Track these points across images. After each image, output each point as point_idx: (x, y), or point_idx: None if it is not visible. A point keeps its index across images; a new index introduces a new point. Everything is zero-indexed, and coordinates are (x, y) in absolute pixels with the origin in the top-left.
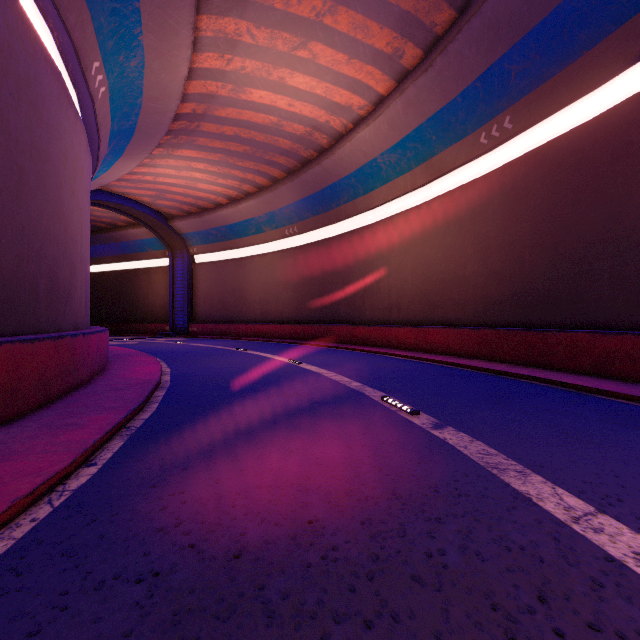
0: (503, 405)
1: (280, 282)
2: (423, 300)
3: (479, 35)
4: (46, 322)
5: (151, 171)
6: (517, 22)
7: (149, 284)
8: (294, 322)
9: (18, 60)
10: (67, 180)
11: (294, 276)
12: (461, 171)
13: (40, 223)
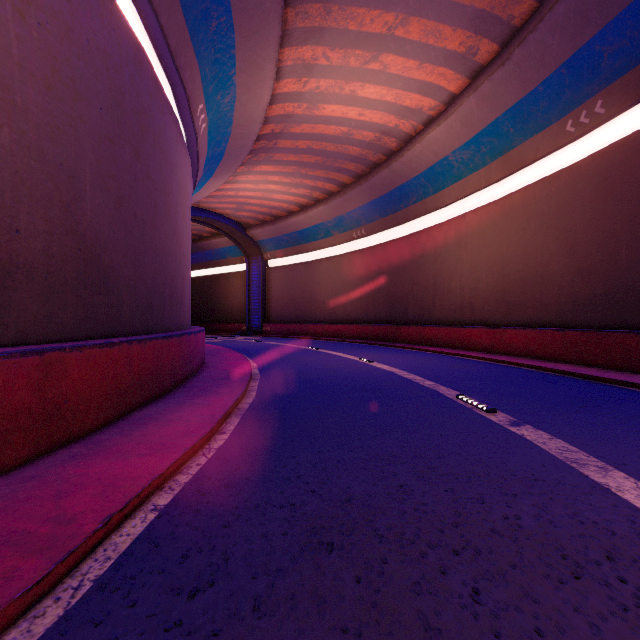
0: (589, 409)
1: (348, 283)
2: (499, 300)
3: (564, 21)
4: (169, 323)
5: (233, 187)
6: (610, 1)
7: (229, 288)
8: (362, 322)
9: (154, 118)
10: (180, 206)
11: (362, 277)
12: (543, 162)
13: (166, 244)
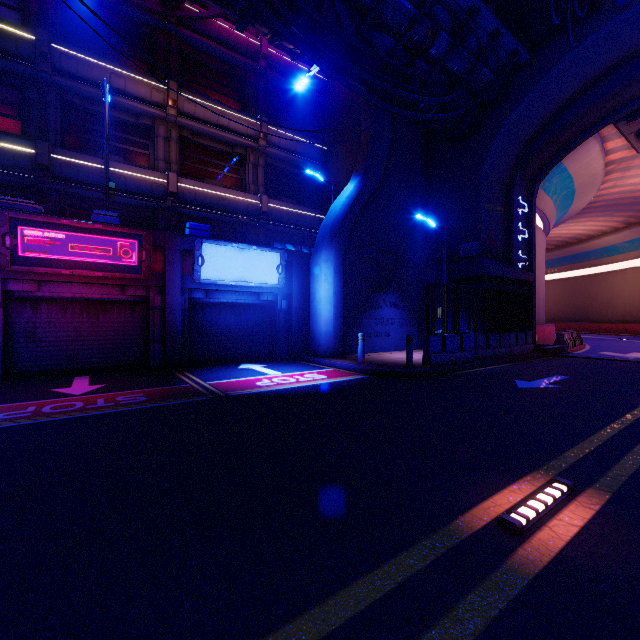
0: None
1: None
2: None
3: None
4: None
5: None
6: None
7: None
8: (554, 321)
9: None
10: None
11: (554, 296)
12: None
13: None
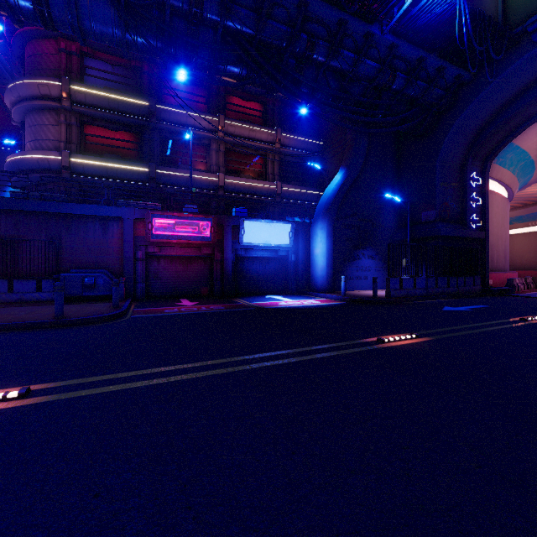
0: None
1: (524, 249)
2: None
3: None
4: None
5: None
6: None
7: None
8: (535, 269)
9: None
10: None
11: (535, 246)
12: None
13: None
